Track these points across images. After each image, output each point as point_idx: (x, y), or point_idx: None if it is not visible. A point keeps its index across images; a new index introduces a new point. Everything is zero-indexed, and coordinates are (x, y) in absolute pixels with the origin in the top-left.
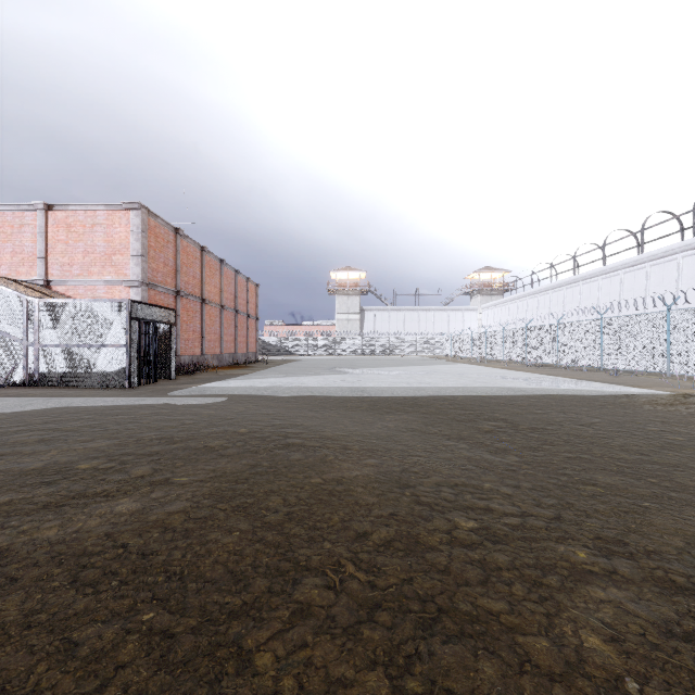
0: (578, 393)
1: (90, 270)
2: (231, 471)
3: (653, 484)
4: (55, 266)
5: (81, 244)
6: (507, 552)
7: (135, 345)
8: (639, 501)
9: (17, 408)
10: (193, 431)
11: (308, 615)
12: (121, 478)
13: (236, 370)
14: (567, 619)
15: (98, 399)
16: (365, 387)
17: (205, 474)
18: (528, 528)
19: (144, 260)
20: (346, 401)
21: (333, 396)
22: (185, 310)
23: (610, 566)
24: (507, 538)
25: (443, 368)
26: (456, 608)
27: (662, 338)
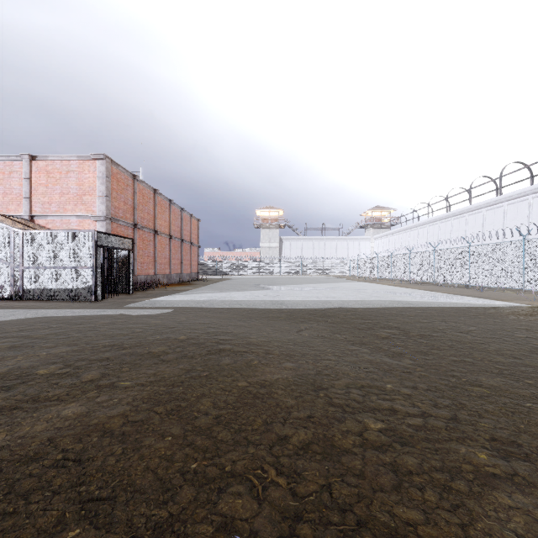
0: (454, 305)
1: (65, 208)
2: (169, 375)
3: (530, 386)
4: (38, 204)
5: (58, 187)
6: (415, 454)
7: (100, 267)
8: (521, 401)
9: (1, 318)
10: (141, 338)
11: (232, 529)
12: (72, 382)
13: (181, 287)
14: (482, 531)
15: (68, 310)
16: (283, 300)
17: (147, 378)
18: (430, 429)
19: (108, 199)
20: (268, 312)
21: (258, 308)
22: (141, 239)
23: (511, 469)
24: (413, 439)
25: (344, 285)
26: (374, 518)
27: (519, 261)
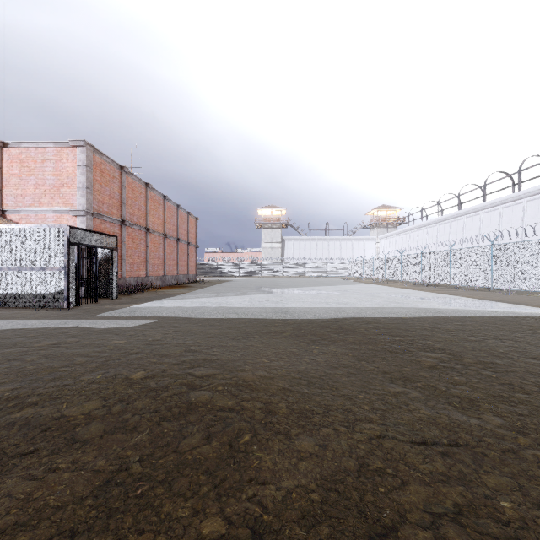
0: (495, 315)
1: (41, 201)
2: (58, 501)
3: None
4: (10, 197)
5: (33, 178)
6: None
7: (74, 268)
8: None
9: None
10: (71, 380)
11: None
12: None
13: (175, 290)
14: None
15: (21, 322)
16: (288, 307)
17: (2, 513)
18: None
19: (90, 192)
20: (270, 323)
21: (258, 318)
22: (130, 237)
23: None
24: None
25: (353, 288)
26: None
27: None
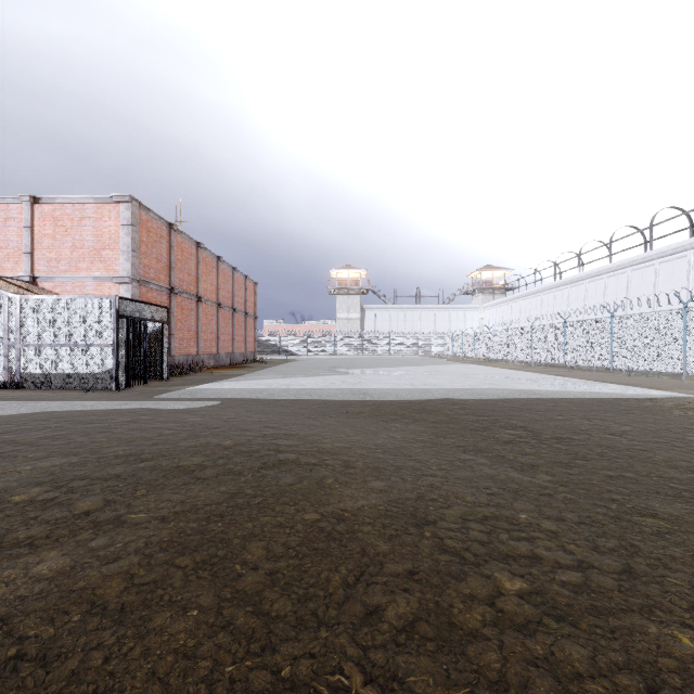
0: (596, 396)
1: (78, 266)
2: (204, 503)
3: None
4: (42, 262)
5: (69, 239)
6: (581, 639)
7: (123, 345)
8: None
9: None
10: (170, 445)
11: None
12: (59, 515)
13: (232, 371)
14: None
15: (77, 403)
16: (367, 389)
17: (170, 507)
18: (595, 590)
19: (135, 255)
20: (347, 405)
21: (333, 400)
22: (179, 308)
23: None
24: (573, 610)
25: (447, 368)
26: None
27: (678, 337)
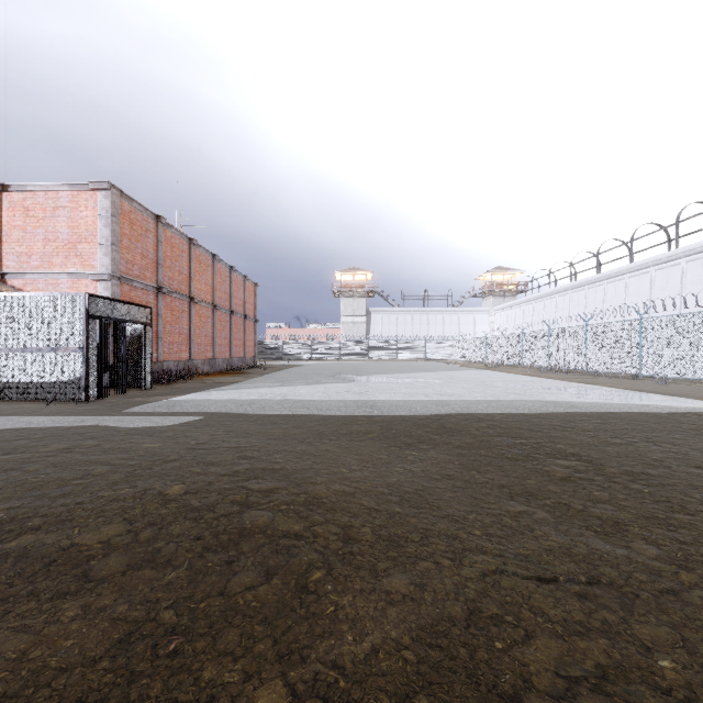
0: (646, 410)
1: (52, 261)
2: (62, 662)
3: None
4: (11, 256)
5: (41, 231)
6: None
7: (94, 349)
8: None
9: None
10: (86, 497)
11: None
12: None
13: (227, 377)
14: None
15: (24, 419)
16: (374, 400)
17: None
18: None
19: (116, 249)
20: (351, 421)
21: (335, 414)
22: (168, 309)
23: None
24: None
25: (460, 375)
26: None
27: None
